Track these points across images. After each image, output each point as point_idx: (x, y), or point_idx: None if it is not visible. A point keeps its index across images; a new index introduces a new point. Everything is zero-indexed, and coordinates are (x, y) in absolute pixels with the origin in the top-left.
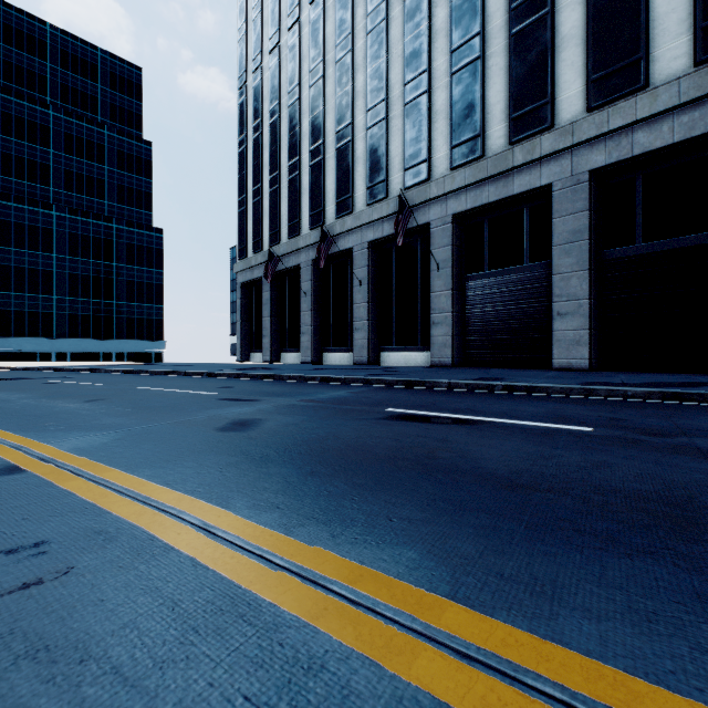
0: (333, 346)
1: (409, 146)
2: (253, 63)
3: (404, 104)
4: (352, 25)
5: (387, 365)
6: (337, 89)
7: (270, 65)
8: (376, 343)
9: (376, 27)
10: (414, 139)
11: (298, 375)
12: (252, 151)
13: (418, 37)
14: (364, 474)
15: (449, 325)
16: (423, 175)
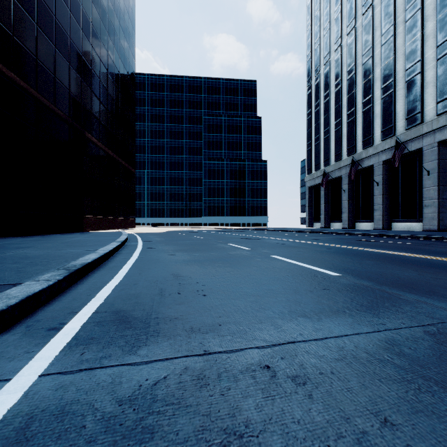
0: (361, 219)
1: (408, 105)
2: (315, 72)
3: (405, 82)
4: (372, 42)
5: (396, 230)
6: (363, 79)
7: (324, 72)
8: (388, 217)
9: (387, 41)
10: (411, 101)
11: (335, 232)
12: (314, 118)
13: (414, 42)
14: (337, 243)
15: (435, 207)
16: (417, 121)
